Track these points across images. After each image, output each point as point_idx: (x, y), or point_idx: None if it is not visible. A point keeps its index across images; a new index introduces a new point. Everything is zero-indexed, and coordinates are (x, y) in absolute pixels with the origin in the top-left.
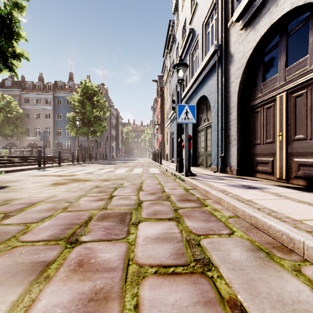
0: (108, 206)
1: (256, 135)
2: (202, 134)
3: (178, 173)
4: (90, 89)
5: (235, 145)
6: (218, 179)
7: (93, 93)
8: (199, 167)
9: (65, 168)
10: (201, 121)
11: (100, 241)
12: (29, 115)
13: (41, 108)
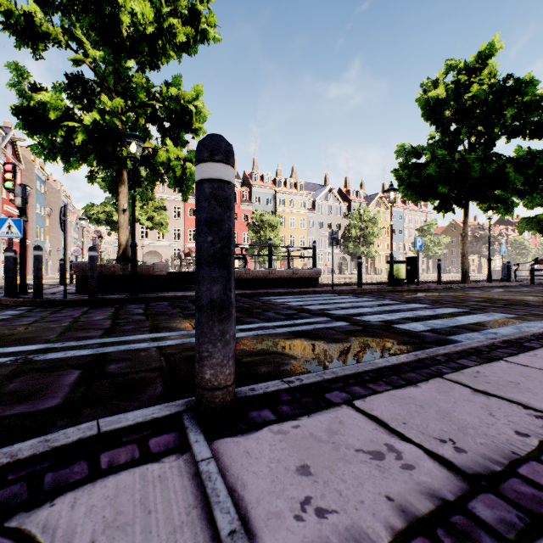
0: None
1: None
2: None
3: None
4: None
5: None
6: None
7: None
8: None
9: None
10: None
11: None
12: None
13: None
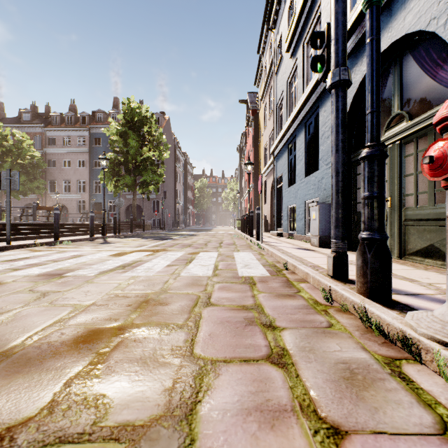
0: None
1: None
2: None
3: (380, 311)
4: (136, 113)
5: None
6: None
7: (142, 121)
8: None
9: (45, 251)
10: None
11: None
12: (55, 163)
13: (71, 152)
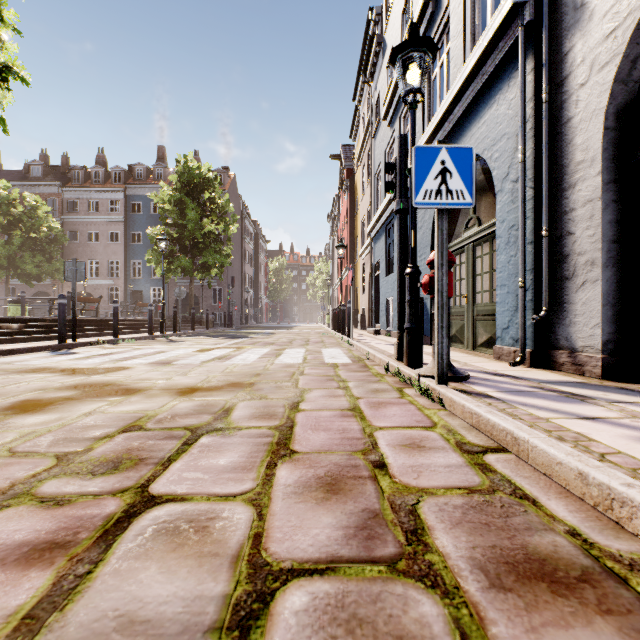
0: None
1: None
2: (459, 262)
3: (407, 370)
4: (195, 174)
5: (596, 282)
6: (564, 399)
7: (202, 184)
8: (453, 348)
9: (119, 349)
10: (457, 227)
11: None
12: (77, 236)
13: (100, 221)
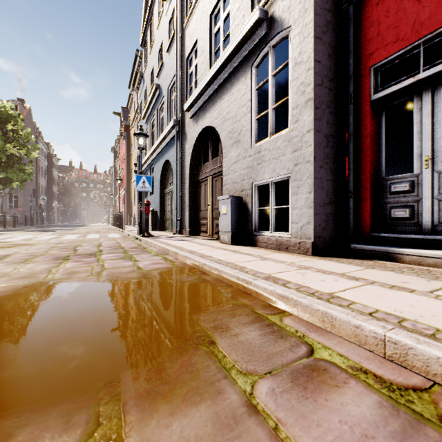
0: (77, 252)
1: (201, 203)
2: (168, 198)
3: (138, 236)
4: (0, 110)
5: (188, 210)
6: (169, 238)
7: (5, 118)
8: (166, 232)
9: None
10: (168, 183)
11: (82, 258)
12: None
13: None
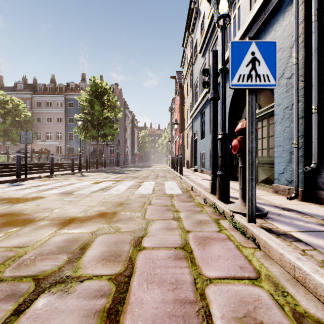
0: None
1: None
2: None
3: (220, 204)
4: (99, 86)
5: None
6: None
7: (103, 92)
8: None
9: (50, 181)
10: (244, 110)
11: None
12: (40, 119)
13: (52, 112)
